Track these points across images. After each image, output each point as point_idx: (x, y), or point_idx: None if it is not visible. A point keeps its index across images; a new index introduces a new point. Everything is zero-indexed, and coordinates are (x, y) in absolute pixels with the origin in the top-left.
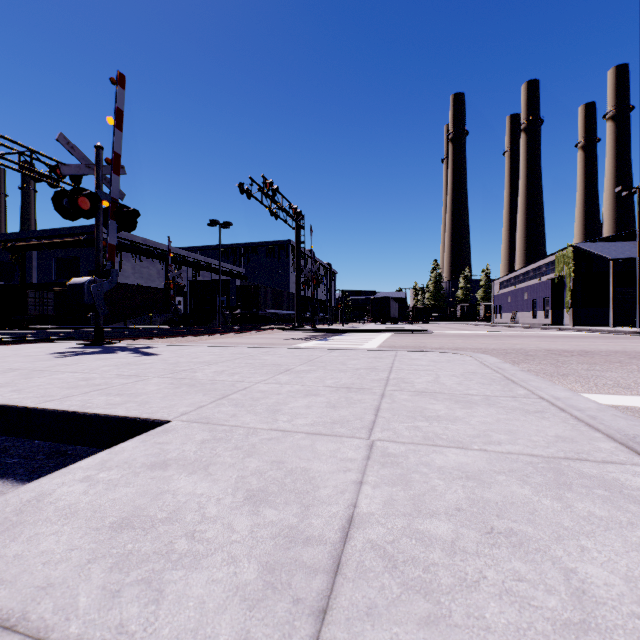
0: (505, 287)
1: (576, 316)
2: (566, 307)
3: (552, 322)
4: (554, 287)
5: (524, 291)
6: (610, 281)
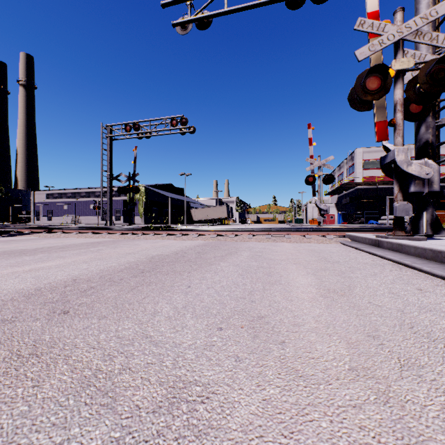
0: (58, 198)
1: (145, 219)
2: (141, 215)
3: (123, 222)
4: (124, 204)
5: (90, 203)
6: (169, 206)
